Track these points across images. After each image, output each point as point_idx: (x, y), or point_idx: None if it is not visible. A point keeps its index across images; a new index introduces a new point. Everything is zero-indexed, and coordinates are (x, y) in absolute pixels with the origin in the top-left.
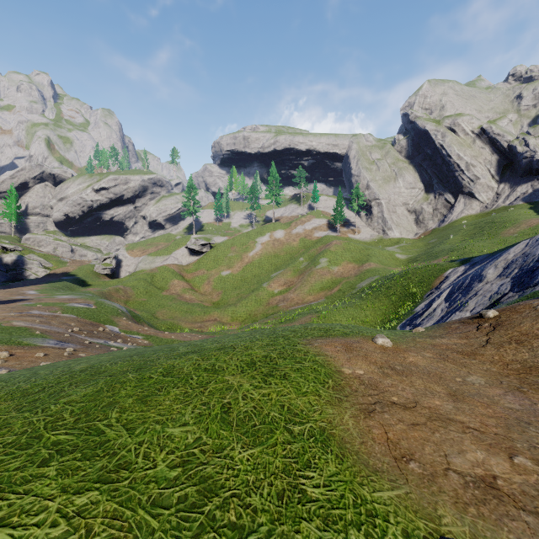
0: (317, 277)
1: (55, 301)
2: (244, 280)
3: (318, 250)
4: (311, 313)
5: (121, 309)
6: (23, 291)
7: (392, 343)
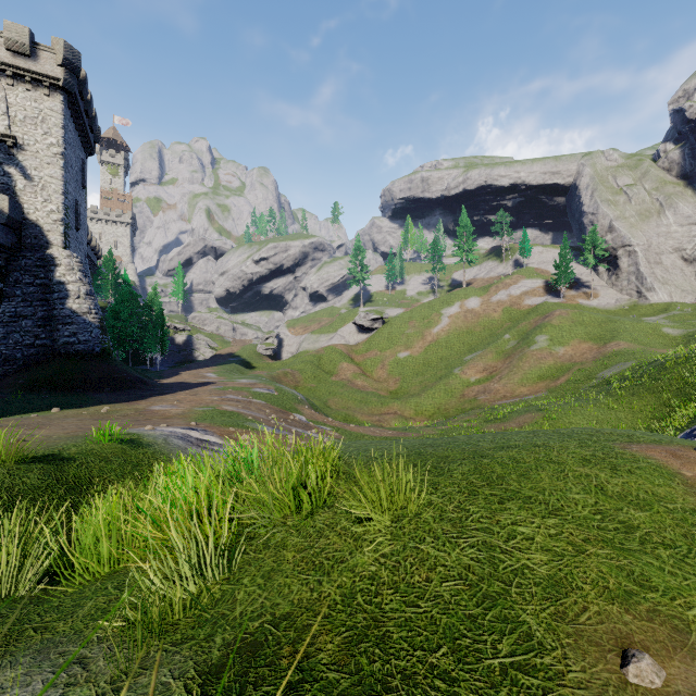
0: (533, 362)
1: (239, 386)
2: (428, 364)
3: (532, 324)
4: (530, 411)
5: (299, 396)
6: (203, 374)
7: None
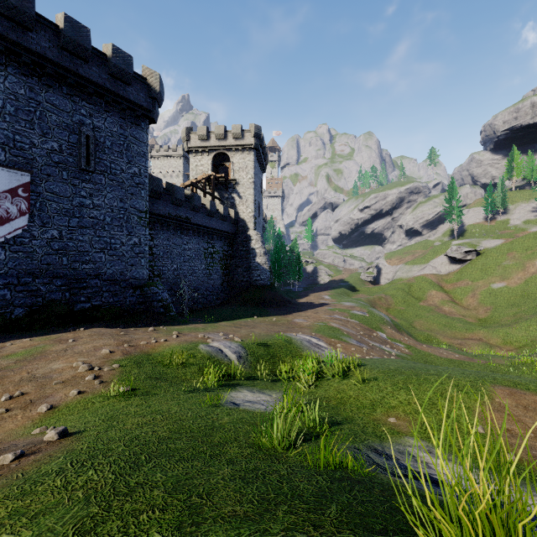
0: None
1: (343, 308)
2: (526, 296)
3: None
4: None
5: (385, 318)
6: (322, 296)
7: None
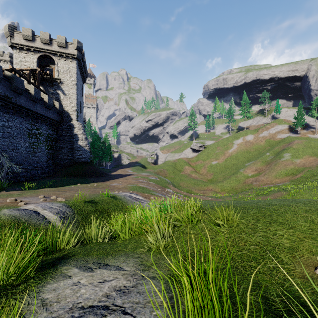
0: (282, 166)
1: (143, 176)
2: (226, 167)
3: (281, 147)
4: (281, 191)
5: (168, 181)
6: (126, 170)
7: None
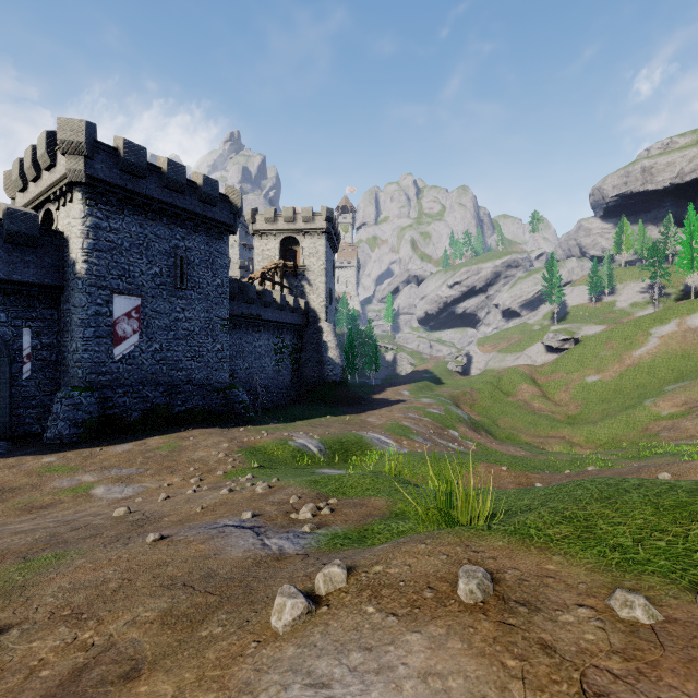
0: None
1: (420, 406)
2: (619, 391)
3: None
4: (674, 455)
5: (463, 416)
6: (400, 391)
7: (506, 469)
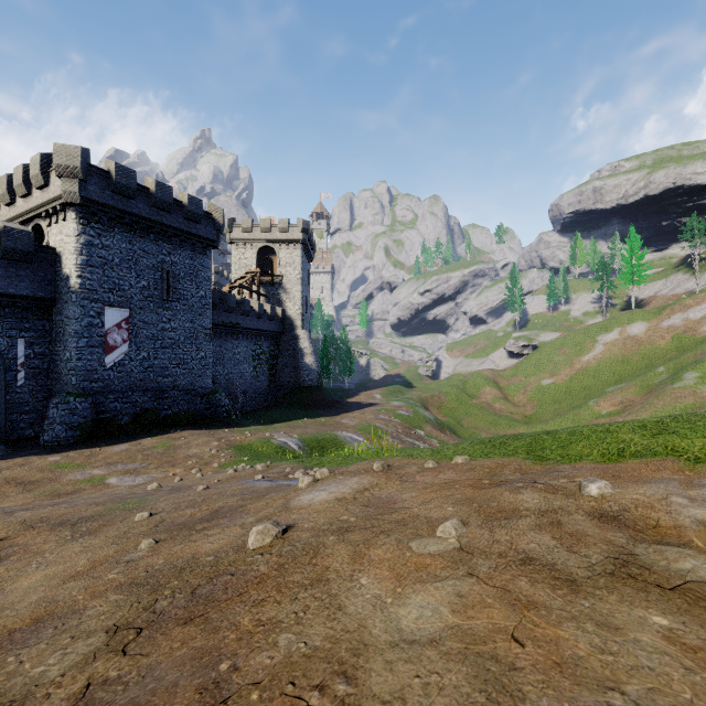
0: (669, 400)
1: (390, 408)
2: (569, 393)
3: (696, 356)
4: None
5: (429, 417)
6: (373, 395)
7: None
